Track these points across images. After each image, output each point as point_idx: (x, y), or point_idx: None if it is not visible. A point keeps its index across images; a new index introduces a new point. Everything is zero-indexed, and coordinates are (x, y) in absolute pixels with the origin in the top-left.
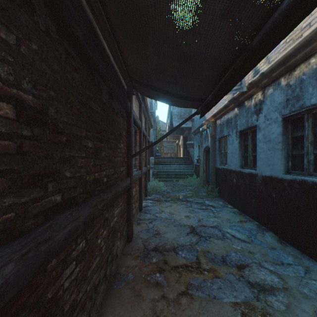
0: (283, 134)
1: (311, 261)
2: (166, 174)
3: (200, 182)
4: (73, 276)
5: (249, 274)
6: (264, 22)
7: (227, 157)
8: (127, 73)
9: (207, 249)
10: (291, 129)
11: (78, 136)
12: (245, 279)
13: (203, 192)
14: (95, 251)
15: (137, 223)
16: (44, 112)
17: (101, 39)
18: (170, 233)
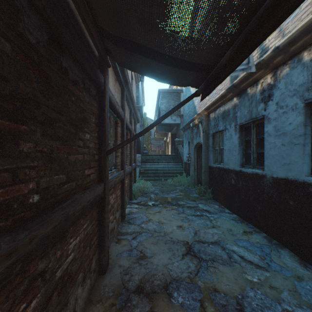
0: (306, 124)
1: None
2: (153, 173)
3: (191, 181)
4: None
5: None
6: None
7: (222, 154)
8: (92, 19)
9: (213, 285)
10: None
11: None
12: None
13: (194, 193)
14: None
15: (117, 240)
16: None
17: None
18: (160, 254)
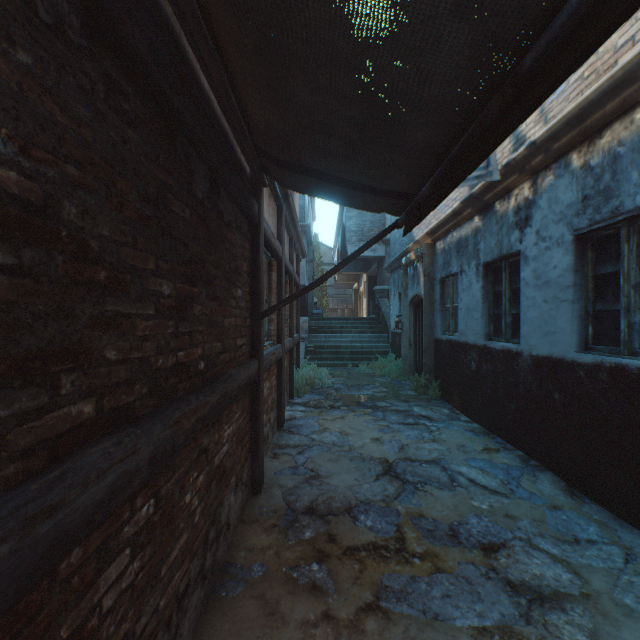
0: (576, 269)
1: (636, 534)
2: (333, 352)
3: (403, 367)
4: (124, 581)
5: (508, 565)
6: (551, 14)
7: (457, 317)
8: (249, 139)
9: (419, 510)
10: (593, 259)
11: (137, 271)
12: (500, 574)
13: (408, 389)
14: (178, 521)
15: (273, 455)
16: (50, 211)
17: (193, 63)
18: (342, 474)
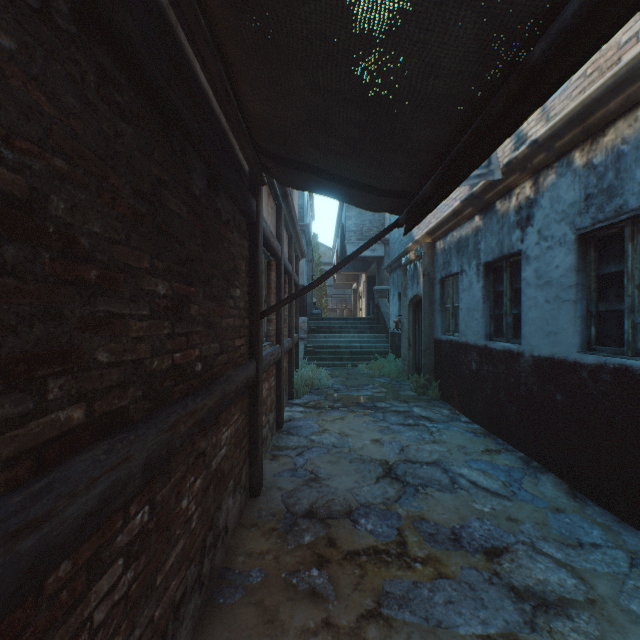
0: (579, 269)
1: None
2: (332, 352)
3: (403, 368)
4: (117, 592)
5: (511, 569)
6: (562, 2)
7: (457, 317)
8: (248, 136)
9: (420, 513)
10: (595, 258)
11: (131, 270)
12: (503, 580)
13: (408, 389)
14: (174, 528)
15: (272, 456)
16: (36, 206)
17: (190, 57)
18: (341, 477)
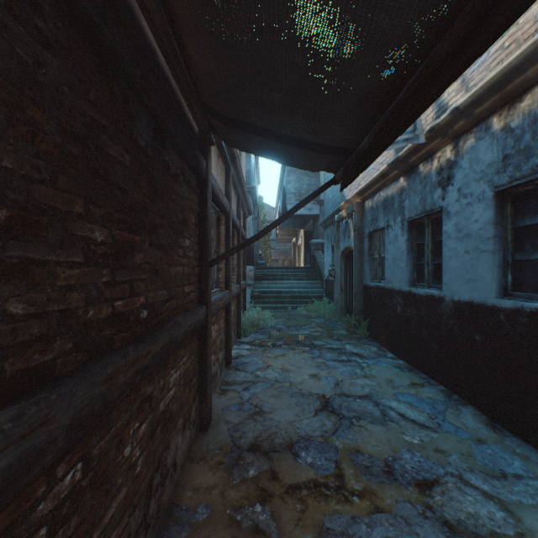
0: (496, 222)
1: None
2: (275, 297)
3: (336, 310)
4: None
5: (443, 503)
6: None
7: (384, 266)
8: (196, 95)
9: (356, 446)
10: (512, 213)
11: (58, 213)
12: (436, 514)
13: (341, 328)
14: (115, 478)
15: (221, 391)
16: None
17: (134, 7)
18: (283, 410)
